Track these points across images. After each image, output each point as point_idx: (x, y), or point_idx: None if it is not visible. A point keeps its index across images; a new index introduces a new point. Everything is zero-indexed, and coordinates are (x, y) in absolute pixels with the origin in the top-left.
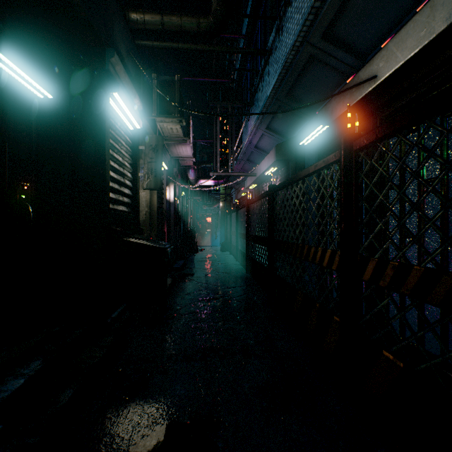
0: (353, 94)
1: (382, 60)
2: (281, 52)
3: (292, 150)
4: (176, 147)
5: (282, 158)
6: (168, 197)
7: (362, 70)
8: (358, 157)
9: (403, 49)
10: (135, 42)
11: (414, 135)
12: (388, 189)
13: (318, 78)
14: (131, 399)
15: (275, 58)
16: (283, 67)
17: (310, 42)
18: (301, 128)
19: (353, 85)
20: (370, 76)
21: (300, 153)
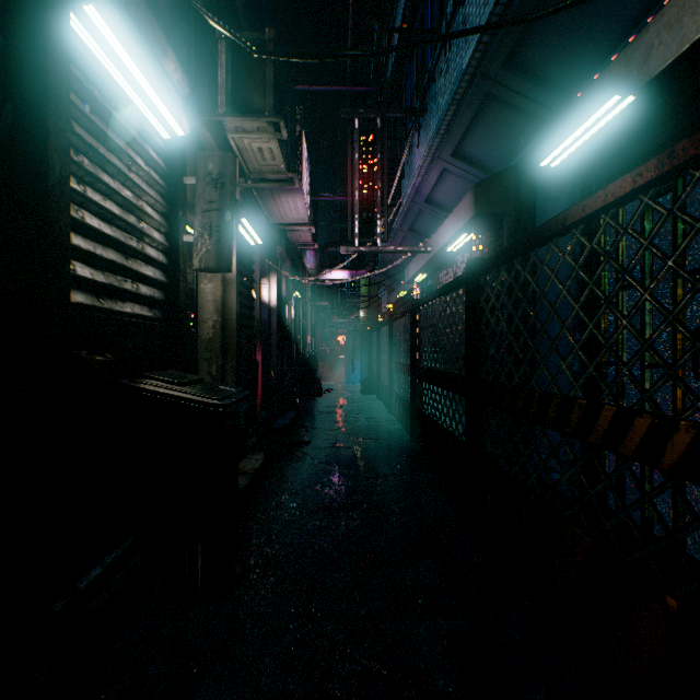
0: None
1: None
2: None
3: (509, 194)
4: (276, 200)
5: (487, 210)
6: (267, 298)
7: None
8: None
9: None
10: None
11: None
12: None
13: None
14: None
15: None
16: None
17: None
18: (529, 146)
19: None
20: None
21: (526, 200)
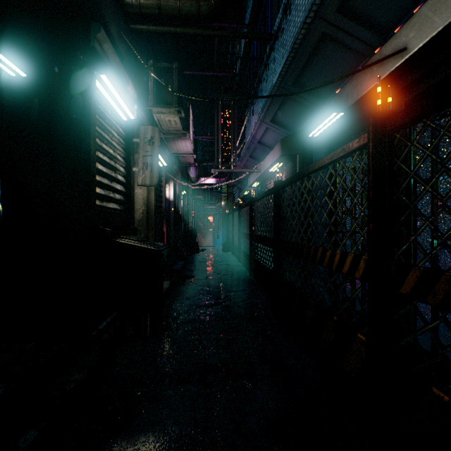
0: (374, 75)
1: (413, 29)
2: (289, 34)
3: (299, 144)
4: (175, 142)
5: (288, 153)
6: (168, 195)
7: (386, 45)
8: (392, 140)
9: (443, 11)
10: (129, 25)
11: (445, 121)
12: (416, 183)
13: (331, 61)
14: (110, 439)
15: (282, 42)
16: (291, 49)
17: (323, 17)
18: (308, 120)
19: (377, 60)
20: (396, 50)
21: (308, 147)
